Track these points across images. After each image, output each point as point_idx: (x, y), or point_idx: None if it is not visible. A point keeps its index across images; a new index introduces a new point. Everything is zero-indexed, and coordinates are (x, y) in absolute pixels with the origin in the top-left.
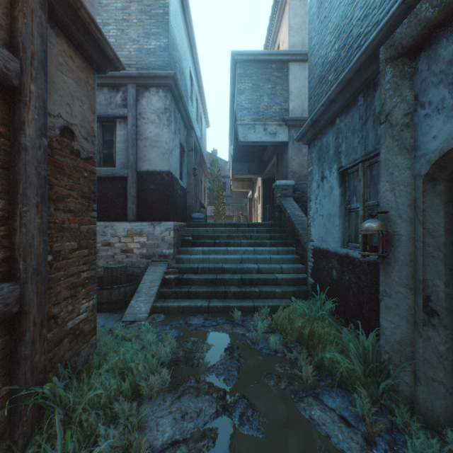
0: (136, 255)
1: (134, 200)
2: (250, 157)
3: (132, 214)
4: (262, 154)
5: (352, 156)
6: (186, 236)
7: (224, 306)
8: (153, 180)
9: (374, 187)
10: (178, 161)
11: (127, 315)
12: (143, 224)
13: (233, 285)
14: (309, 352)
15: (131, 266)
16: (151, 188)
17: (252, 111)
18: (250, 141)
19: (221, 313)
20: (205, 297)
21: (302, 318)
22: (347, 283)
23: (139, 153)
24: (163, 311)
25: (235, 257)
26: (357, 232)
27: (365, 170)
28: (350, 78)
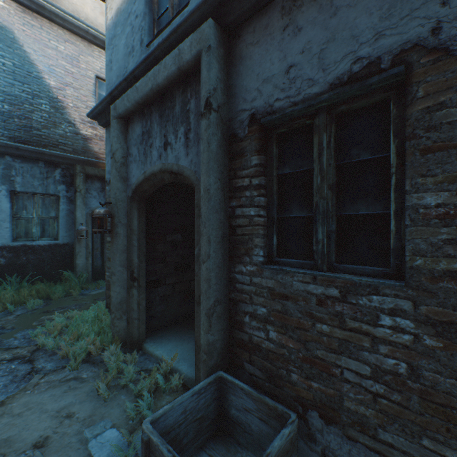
0: None
1: None
2: None
3: None
4: None
5: (32, 189)
6: None
7: None
8: None
9: (47, 209)
10: None
11: None
12: None
13: None
14: (44, 299)
15: None
16: None
17: None
18: None
19: None
20: None
21: (15, 292)
22: (25, 261)
23: None
24: None
25: None
26: (29, 231)
27: (40, 200)
28: (46, 154)
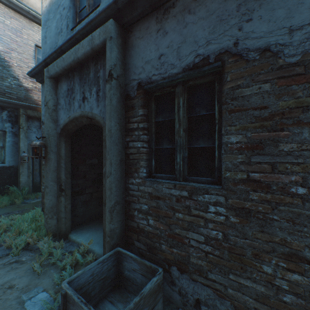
0: None
1: None
2: None
3: None
4: None
5: None
6: None
7: None
8: None
9: None
10: None
11: None
12: None
13: None
14: None
15: None
16: None
17: None
18: None
19: None
20: None
21: None
22: None
23: None
24: None
25: None
26: None
27: None
28: None
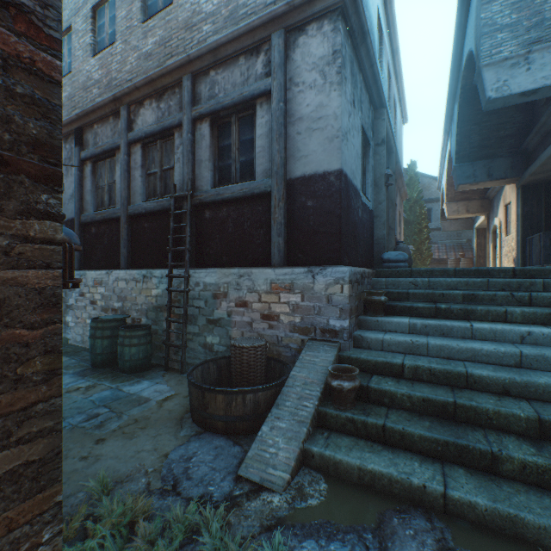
0: (283, 325)
1: (281, 230)
2: (492, 149)
3: (278, 253)
4: (520, 138)
5: None
6: (374, 293)
7: (498, 512)
8: (313, 190)
9: None
10: (357, 158)
11: (248, 461)
12: (294, 270)
13: (511, 433)
14: None
15: (275, 343)
16: (308, 206)
17: (520, 26)
18: (514, 92)
19: (492, 537)
20: (428, 453)
21: None
22: None
23: (288, 149)
24: (325, 468)
25: (499, 351)
26: None
27: None
28: None
